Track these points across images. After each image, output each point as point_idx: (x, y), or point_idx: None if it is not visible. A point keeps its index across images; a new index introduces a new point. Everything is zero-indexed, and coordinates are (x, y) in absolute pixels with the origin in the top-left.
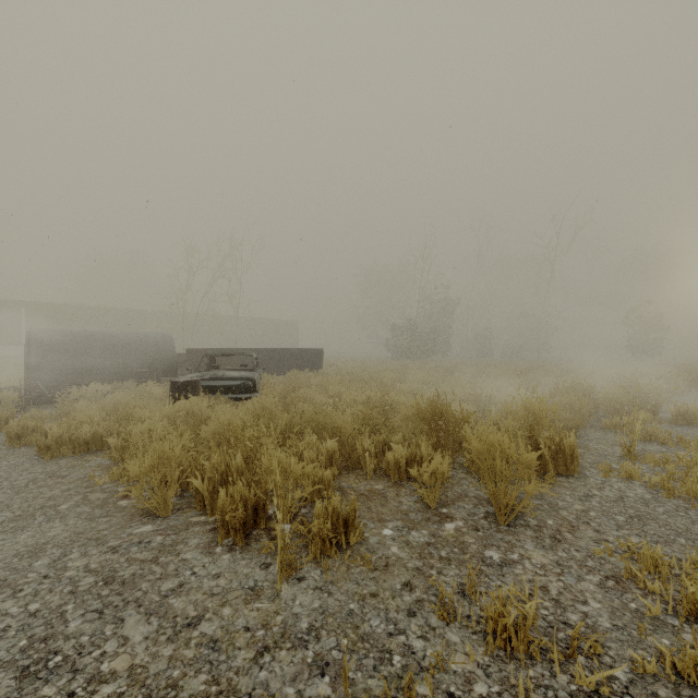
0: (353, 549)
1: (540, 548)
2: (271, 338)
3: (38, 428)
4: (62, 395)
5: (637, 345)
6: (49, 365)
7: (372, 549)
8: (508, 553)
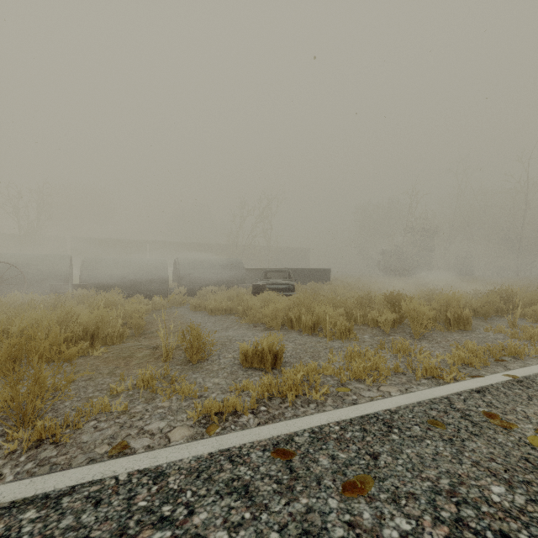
0: (352, 338)
1: (428, 343)
2: (290, 261)
3: (202, 303)
4: (199, 291)
5: None
6: (187, 276)
7: (359, 339)
8: (413, 343)
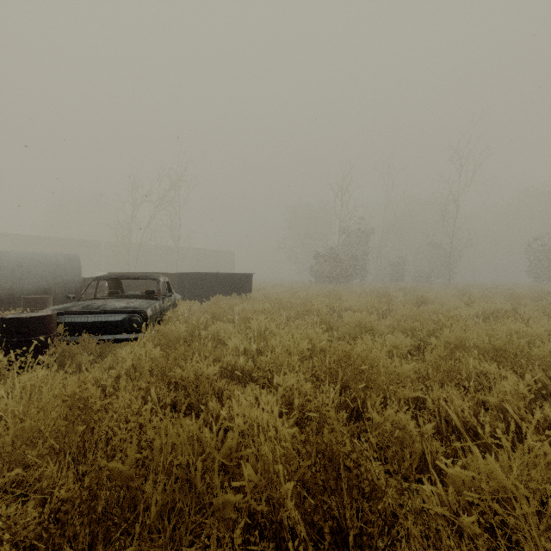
0: None
1: None
2: (210, 266)
3: None
4: None
5: (539, 270)
6: None
7: None
8: None
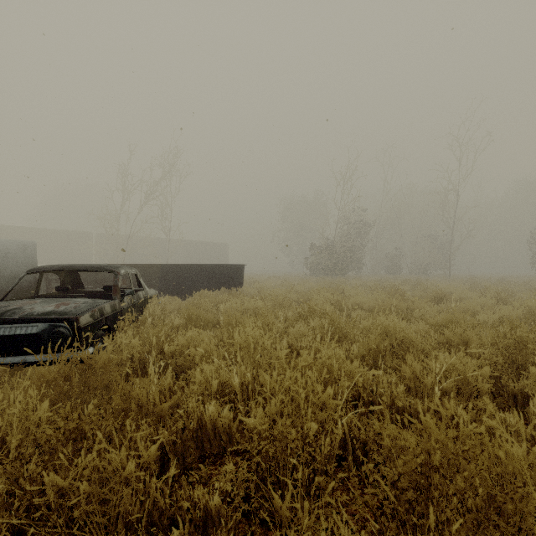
0: None
1: None
2: (203, 258)
3: None
4: None
5: None
6: None
7: None
8: None
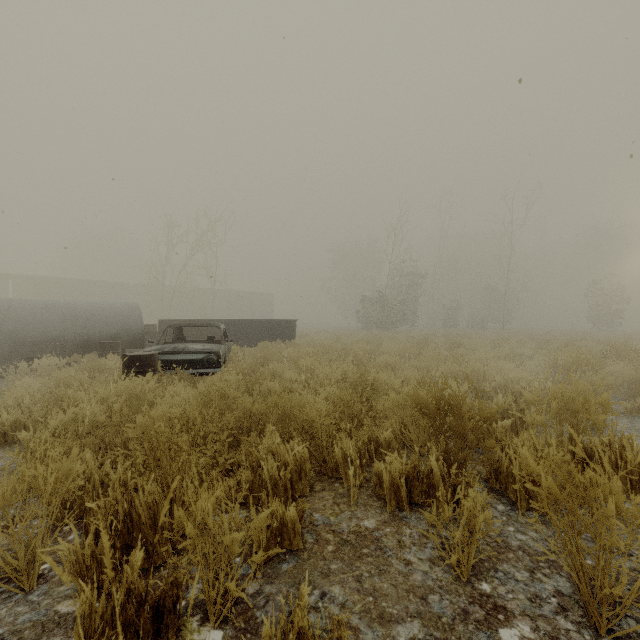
0: None
1: None
2: (247, 310)
3: None
4: (8, 370)
5: (598, 316)
6: (4, 337)
7: None
8: None
